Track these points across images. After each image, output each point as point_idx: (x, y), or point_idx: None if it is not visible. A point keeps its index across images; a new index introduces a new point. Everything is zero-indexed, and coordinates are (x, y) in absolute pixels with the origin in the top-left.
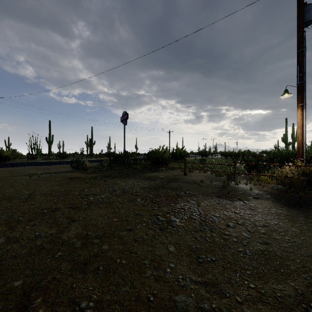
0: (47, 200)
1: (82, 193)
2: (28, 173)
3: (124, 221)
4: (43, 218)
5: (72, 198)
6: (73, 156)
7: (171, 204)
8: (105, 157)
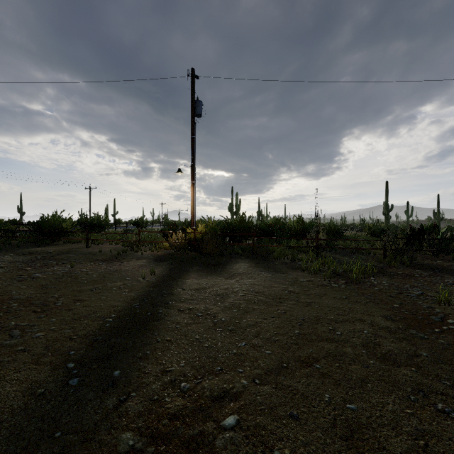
0: None
1: None
2: None
3: None
4: None
5: None
6: None
7: (44, 269)
8: None
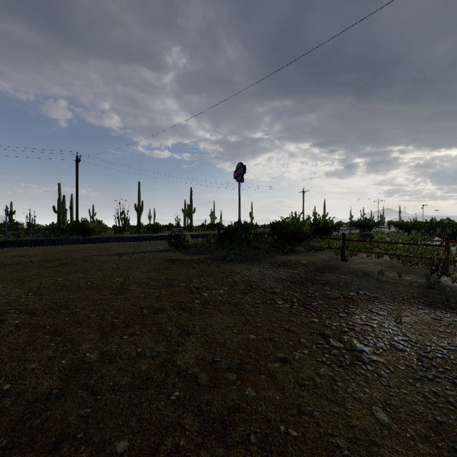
0: (145, 294)
1: (190, 285)
2: (116, 252)
3: (268, 340)
4: (144, 323)
5: (179, 292)
6: (167, 228)
7: (341, 313)
8: (209, 231)
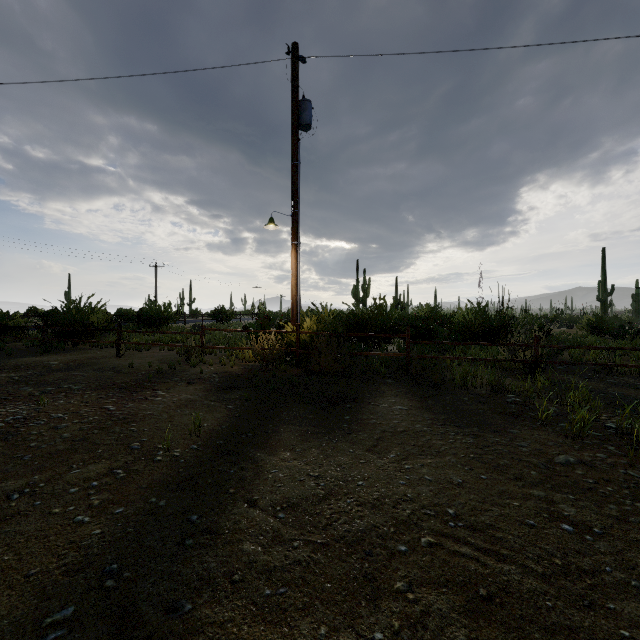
0: None
1: None
2: None
3: None
4: None
5: None
6: None
7: None
8: None
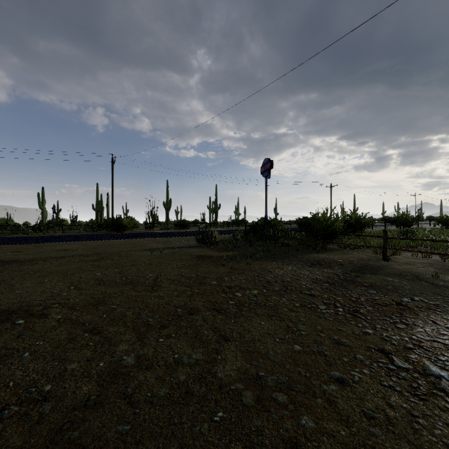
0: (177, 292)
1: (222, 283)
2: (148, 247)
3: (317, 354)
4: (179, 324)
5: (211, 291)
6: (193, 225)
7: (398, 324)
8: (234, 227)
